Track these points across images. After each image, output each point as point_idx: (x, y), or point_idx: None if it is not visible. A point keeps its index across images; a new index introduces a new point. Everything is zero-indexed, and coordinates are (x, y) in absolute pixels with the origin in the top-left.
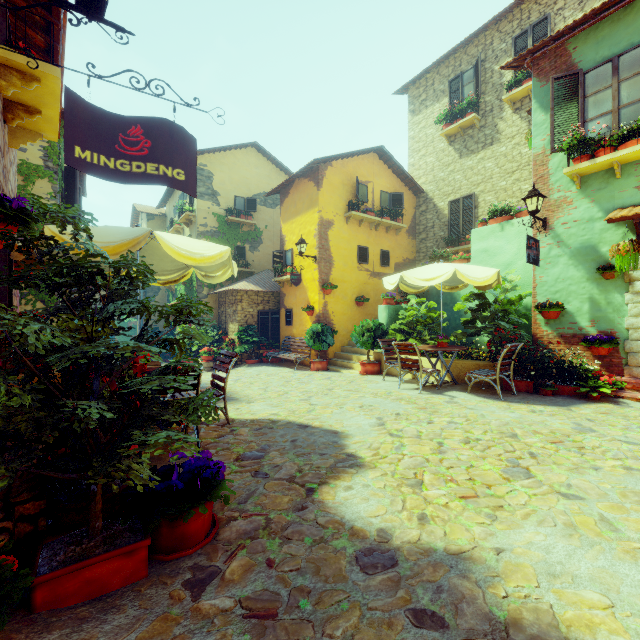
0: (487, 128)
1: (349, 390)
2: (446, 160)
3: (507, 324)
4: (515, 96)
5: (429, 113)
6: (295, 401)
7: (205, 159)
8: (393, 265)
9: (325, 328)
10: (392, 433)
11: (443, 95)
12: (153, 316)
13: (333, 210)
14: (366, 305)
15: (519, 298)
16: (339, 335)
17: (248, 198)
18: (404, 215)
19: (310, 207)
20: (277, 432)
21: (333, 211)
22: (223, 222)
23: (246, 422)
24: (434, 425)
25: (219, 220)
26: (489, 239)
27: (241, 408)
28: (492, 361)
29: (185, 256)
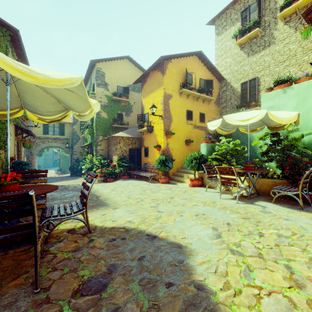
0: (266, 36)
1: (185, 199)
2: (239, 59)
3: (295, 154)
4: (286, 13)
5: (228, 33)
6: (147, 208)
7: (100, 65)
8: (207, 122)
9: (167, 158)
10: (232, 249)
11: (237, 21)
12: (76, 152)
13: (172, 88)
14: (191, 145)
15: (301, 136)
16: (175, 162)
17: (124, 87)
18: (213, 93)
19: (158, 87)
20: (127, 245)
21: (172, 89)
22: (110, 100)
23: (105, 230)
24: (266, 239)
25: (108, 99)
26: (274, 99)
27: (106, 214)
28: (287, 180)
29: (22, 72)
